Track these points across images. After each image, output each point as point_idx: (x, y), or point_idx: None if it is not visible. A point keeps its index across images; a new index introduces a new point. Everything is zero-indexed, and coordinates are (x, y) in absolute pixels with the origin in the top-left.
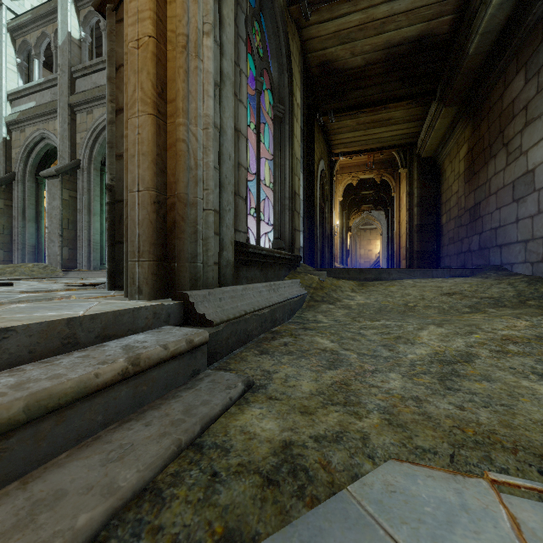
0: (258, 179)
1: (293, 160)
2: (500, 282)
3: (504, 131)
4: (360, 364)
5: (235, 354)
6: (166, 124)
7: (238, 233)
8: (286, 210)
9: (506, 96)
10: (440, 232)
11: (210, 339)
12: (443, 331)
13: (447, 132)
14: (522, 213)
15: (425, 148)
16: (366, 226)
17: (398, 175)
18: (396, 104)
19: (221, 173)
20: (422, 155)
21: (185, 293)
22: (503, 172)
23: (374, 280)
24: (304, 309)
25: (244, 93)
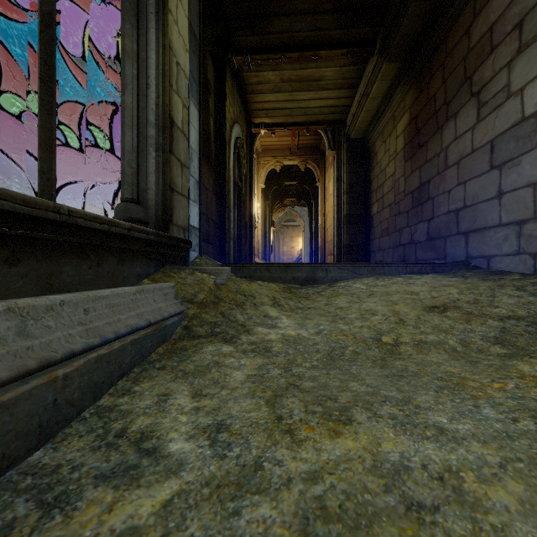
0: (44, 32)
1: (168, 58)
2: (499, 283)
3: (473, 76)
4: None
5: None
6: None
7: None
8: (149, 147)
9: (476, 26)
10: (370, 224)
11: None
12: None
13: (382, 104)
14: (510, 182)
15: (356, 125)
16: (289, 222)
17: (323, 163)
18: (329, 53)
19: None
20: (352, 135)
21: None
22: (471, 132)
23: (306, 280)
24: (150, 364)
25: None
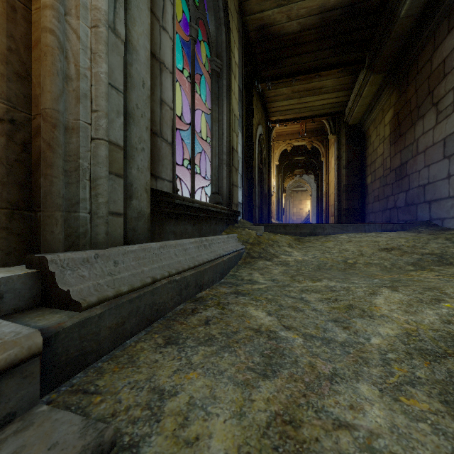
0: (192, 130)
1: (231, 116)
2: (436, 236)
3: (433, 91)
4: (309, 360)
5: (125, 347)
6: (30, 11)
7: (161, 181)
8: (223, 165)
9: (435, 57)
10: (365, 192)
11: (65, 337)
12: (402, 297)
13: (373, 100)
14: None
15: (352, 115)
16: (298, 188)
17: (327, 142)
18: (328, 72)
19: (127, 99)
20: (350, 123)
21: (43, 258)
22: (432, 131)
23: (309, 234)
24: (239, 265)
25: (169, 22)
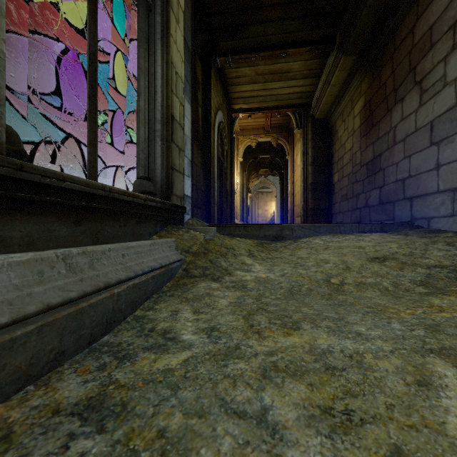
0: (91, 66)
1: (170, 70)
2: (433, 240)
3: (416, 68)
4: None
5: None
6: None
7: None
8: (157, 138)
9: (419, 26)
10: (332, 191)
11: None
12: None
13: (342, 89)
14: (446, 156)
15: (319, 107)
16: (264, 189)
17: (292, 139)
18: (296, 51)
19: None
20: (316, 116)
21: None
22: (415, 114)
23: (275, 237)
24: (163, 293)
25: None
